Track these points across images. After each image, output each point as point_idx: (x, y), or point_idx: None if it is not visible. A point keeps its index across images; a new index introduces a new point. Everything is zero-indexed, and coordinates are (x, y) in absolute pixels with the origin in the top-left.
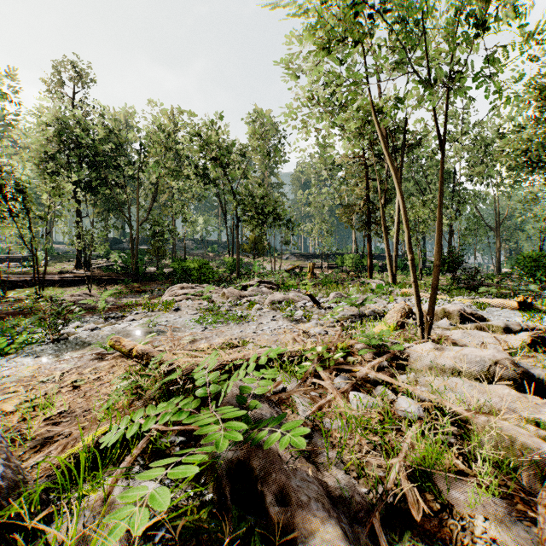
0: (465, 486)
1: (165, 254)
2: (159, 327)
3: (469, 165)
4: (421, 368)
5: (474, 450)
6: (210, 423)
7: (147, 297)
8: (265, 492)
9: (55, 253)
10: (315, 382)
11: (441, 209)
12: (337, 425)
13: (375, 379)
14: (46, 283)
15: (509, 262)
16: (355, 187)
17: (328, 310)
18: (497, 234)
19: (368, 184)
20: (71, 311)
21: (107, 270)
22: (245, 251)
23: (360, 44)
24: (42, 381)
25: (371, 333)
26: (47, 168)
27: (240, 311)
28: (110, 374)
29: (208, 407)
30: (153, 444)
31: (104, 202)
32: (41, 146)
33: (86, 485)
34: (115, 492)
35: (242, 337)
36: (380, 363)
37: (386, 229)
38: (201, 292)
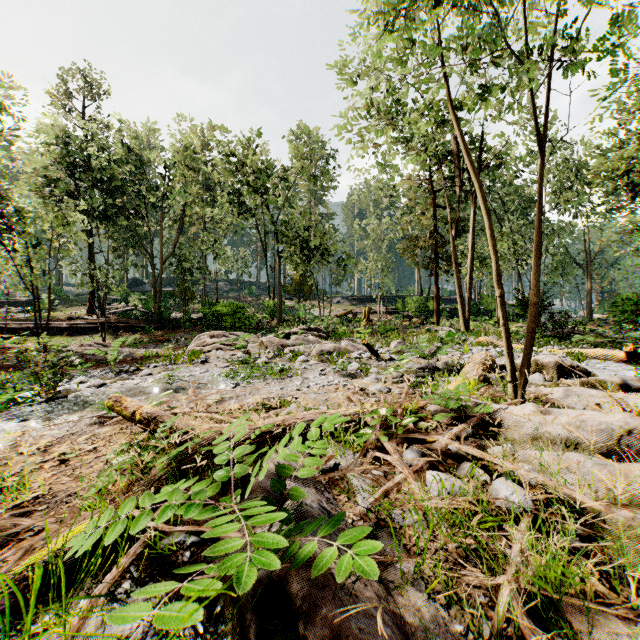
0: (612, 623)
1: (194, 297)
2: (178, 383)
3: (555, 191)
4: (520, 438)
5: (612, 559)
6: (231, 521)
7: (171, 347)
8: (310, 639)
9: (64, 296)
10: (377, 456)
11: (540, 230)
12: (411, 519)
13: (458, 452)
14: (52, 331)
15: (602, 306)
16: (419, 216)
17: (389, 363)
18: (588, 273)
19: (435, 213)
20: (69, 363)
21: (124, 315)
22: (288, 293)
23: (435, 14)
24: (22, 453)
25: (449, 390)
26: (54, 195)
27: (280, 364)
28: (110, 443)
29: (230, 496)
30: (155, 546)
31: (122, 236)
32: (46, 168)
33: (51, 611)
34: (91, 624)
35: (283, 396)
36: (463, 431)
37: (457, 265)
38: (234, 340)
